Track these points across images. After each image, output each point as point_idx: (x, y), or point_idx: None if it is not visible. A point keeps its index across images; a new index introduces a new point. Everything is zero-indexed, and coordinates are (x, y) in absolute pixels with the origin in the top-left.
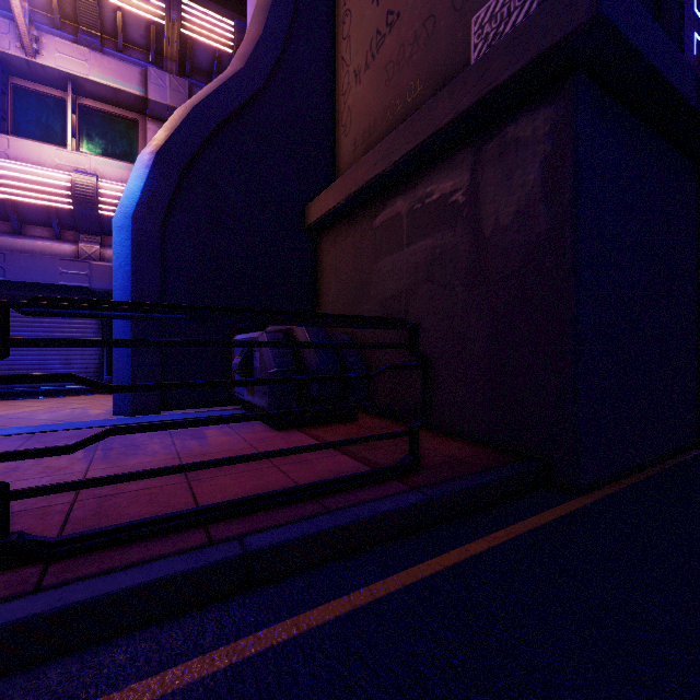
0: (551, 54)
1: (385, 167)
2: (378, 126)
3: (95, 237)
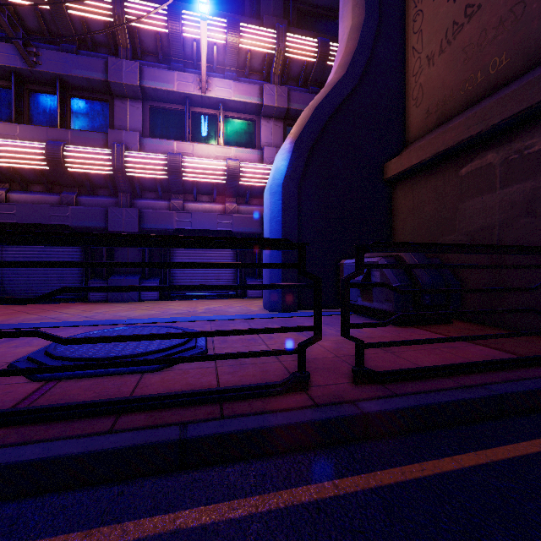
0: None
1: (481, 130)
2: (455, 96)
3: (233, 199)
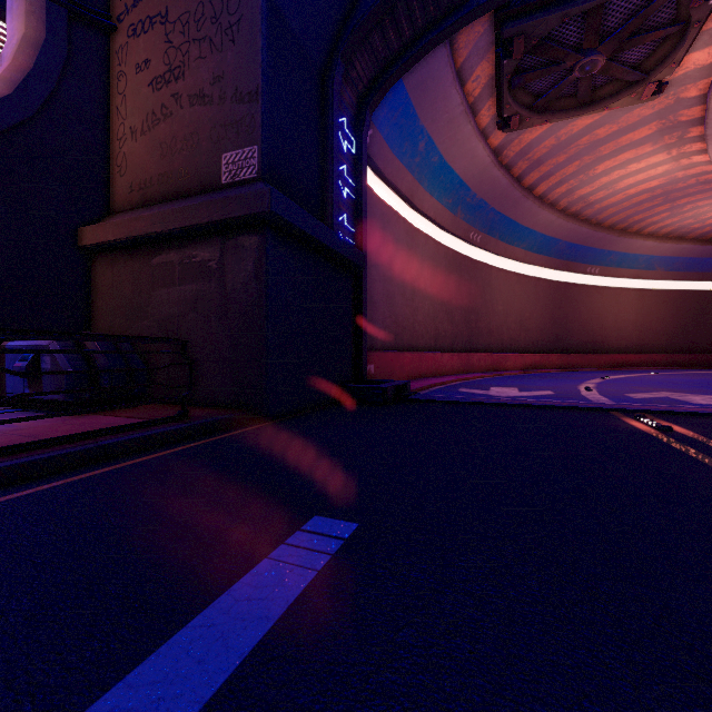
0: (255, 216)
1: (163, 230)
2: (154, 185)
3: None
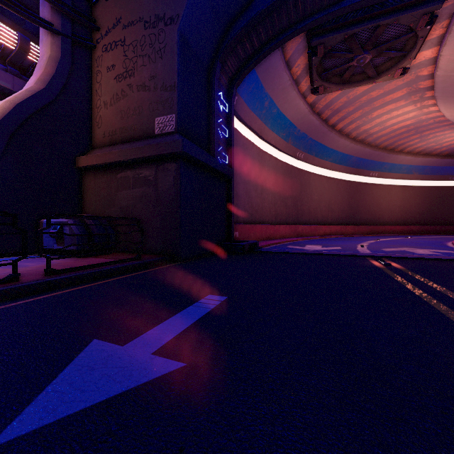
0: (174, 153)
1: (124, 159)
2: (117, 133)
3: None
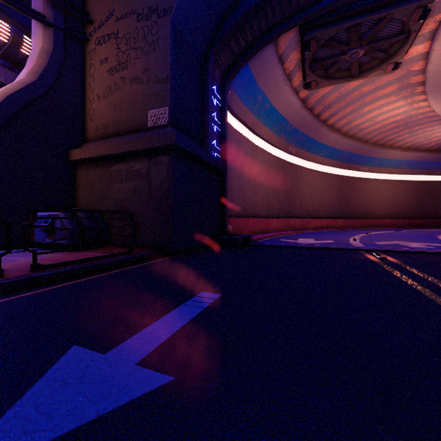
0: (167, 146)
1: (117, 152)
2: (110, 126)
3: None
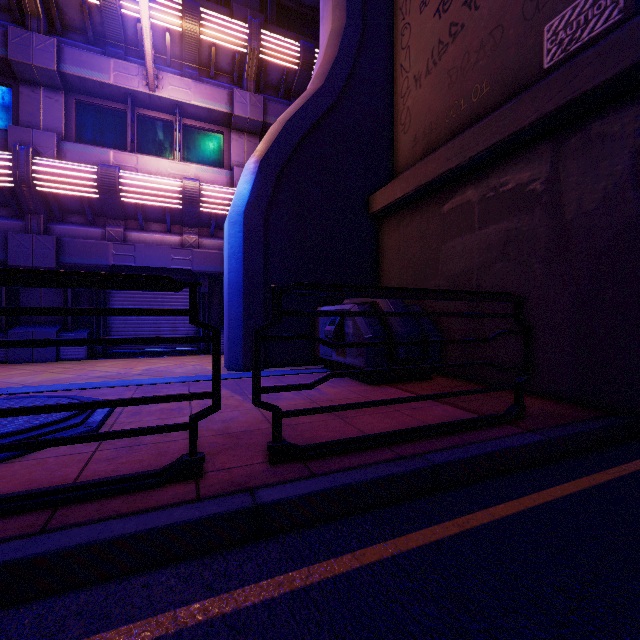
0: None
1: (459, 162)
2: (441, 124)
3: (194, 230)
